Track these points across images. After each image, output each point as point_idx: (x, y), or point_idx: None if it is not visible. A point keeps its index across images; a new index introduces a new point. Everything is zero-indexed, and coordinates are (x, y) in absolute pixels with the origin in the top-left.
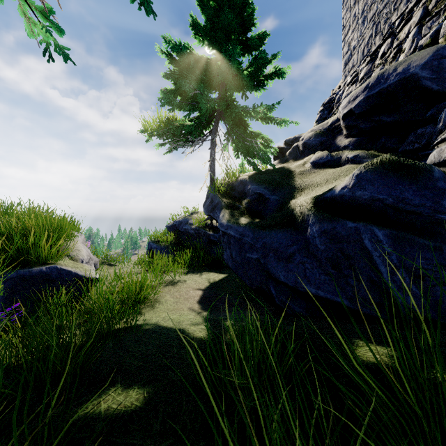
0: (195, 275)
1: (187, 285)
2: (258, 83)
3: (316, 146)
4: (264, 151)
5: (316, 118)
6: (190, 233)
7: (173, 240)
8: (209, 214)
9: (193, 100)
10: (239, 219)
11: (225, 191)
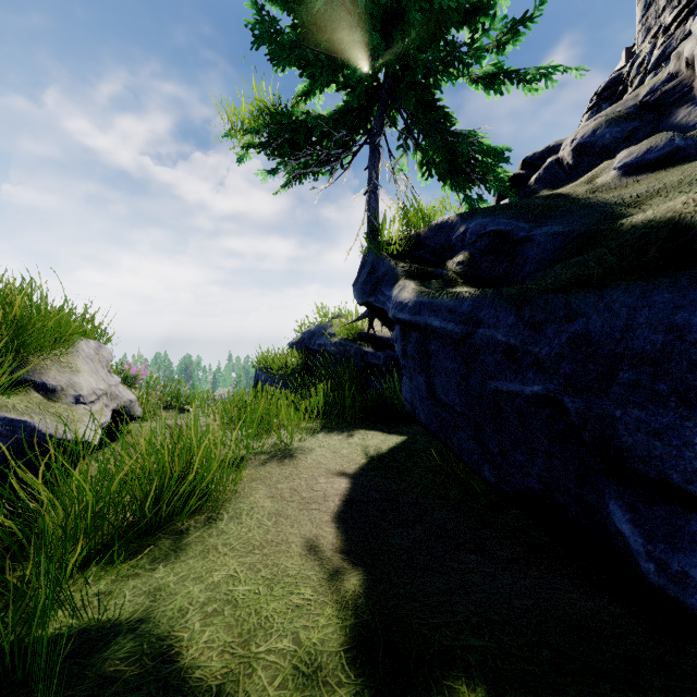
0: (335, 436)
1: (315, 461)
2: (477, 2)
3: (615, 144)
4: (495, 150)
5: (579, 125)
6: (329, 353)
7: (298, 365)
8: (366, 300)
9: (330, 48)
10: (448, 290)
11: (401, 251)
